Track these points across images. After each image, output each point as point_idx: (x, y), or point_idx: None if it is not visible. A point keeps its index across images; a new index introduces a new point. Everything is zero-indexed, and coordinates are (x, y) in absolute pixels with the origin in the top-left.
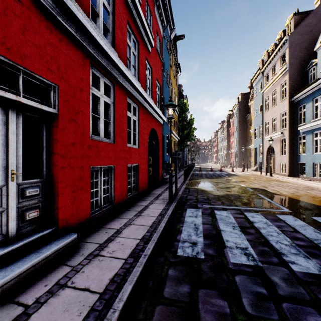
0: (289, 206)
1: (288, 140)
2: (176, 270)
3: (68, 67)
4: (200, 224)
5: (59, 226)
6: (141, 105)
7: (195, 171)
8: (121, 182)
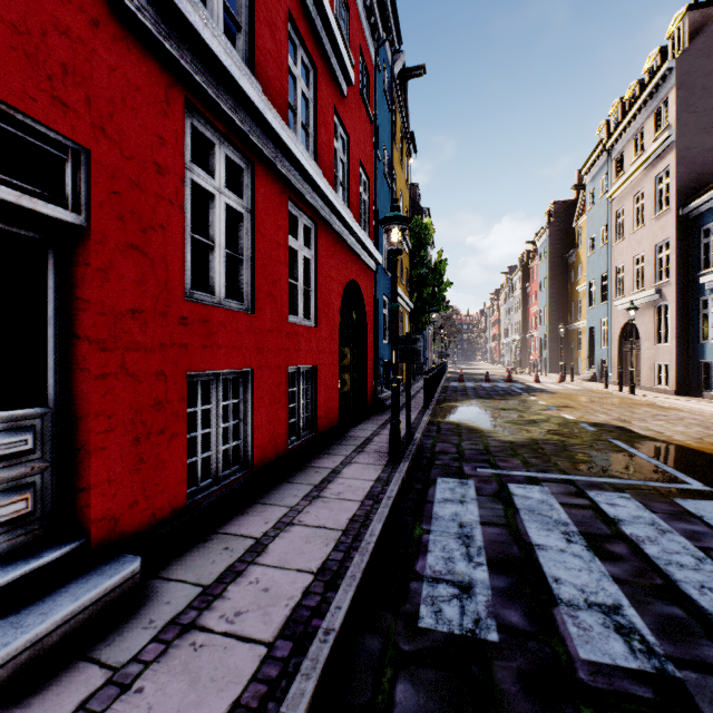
0: (702, 475)
1: (675, 307)
2: (420, 684)
3: (121, 102)
4: (476, 526)
5: (90, 539)
6: (322, 221)
7: (449, 382)
8: (271, 412)
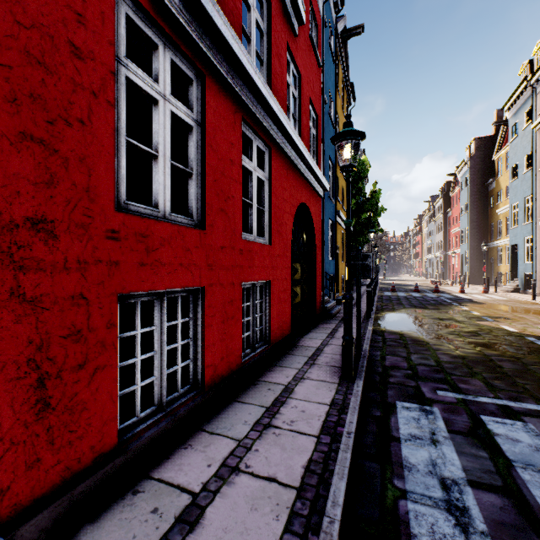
0: None
1: None
2: None
3: None
4: (465, 489)
5: None
6: (275, 146)
7: (383, 292)
8: (223, 329)
